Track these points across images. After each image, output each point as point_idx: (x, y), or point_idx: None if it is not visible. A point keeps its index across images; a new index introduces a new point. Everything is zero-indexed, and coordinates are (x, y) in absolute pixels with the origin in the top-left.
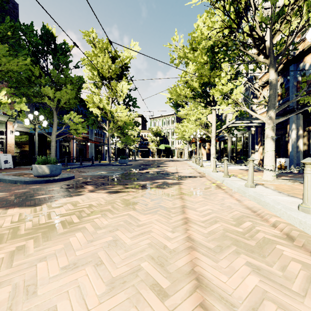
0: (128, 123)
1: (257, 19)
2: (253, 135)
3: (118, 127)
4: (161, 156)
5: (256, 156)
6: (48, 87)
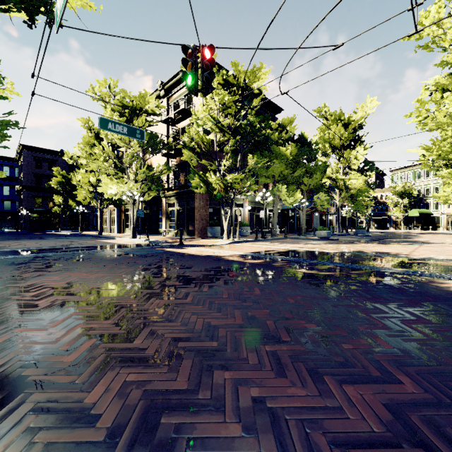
0: (363, 190)
1: None
2: None
3: (350, 195)
4: (411, 227)
5: None
6: (305, 178)
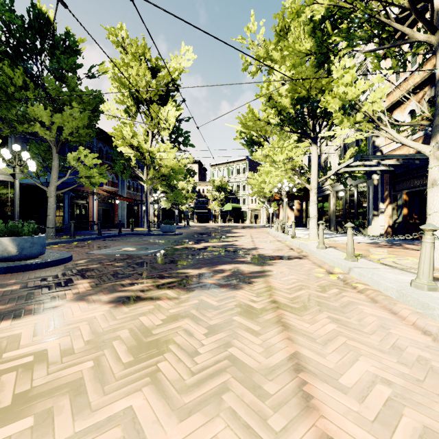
0: (177, 170)
1: None
2: (377, 187)
3: (161, 176)
4: (226, 220)
5: (382, 221)
6: (39, 106)
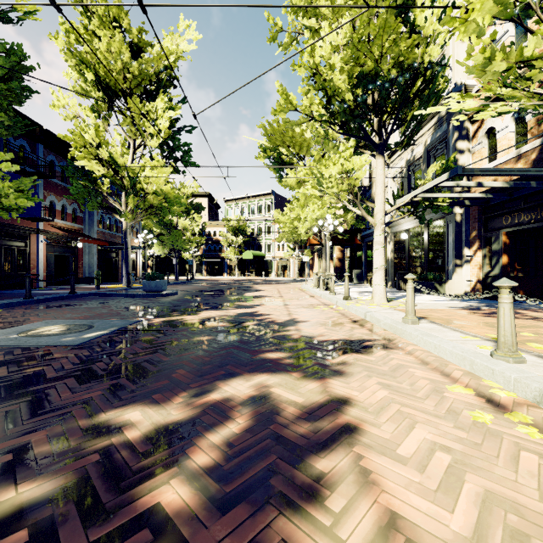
0: (173, 200)
1: None
2: (460, 226)
3: (149, 207)
4: (246, 272)
5: (467, 274)
6: None
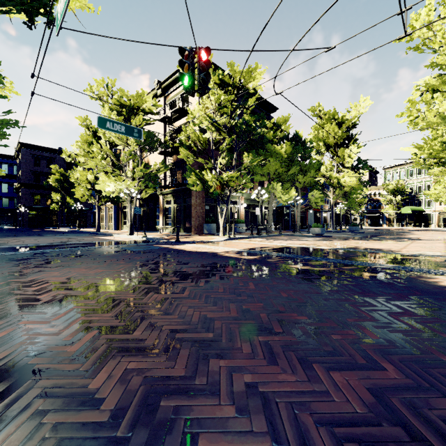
0: (356, 188)
1: None
2: None
3: (344, 193)
4: (404, 224)
5: None
6: (300, 176)
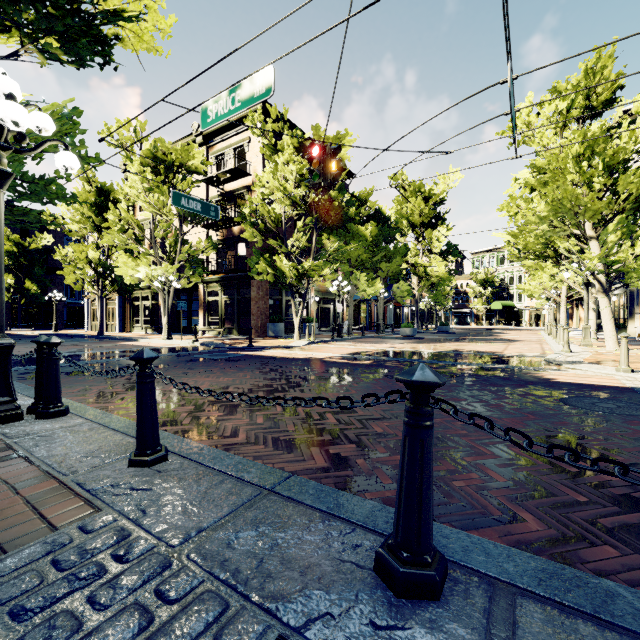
0: (445, 279)
1: (637, 146)
2: (633, 296)
3: (431, 284)
4: (494, 322)
5: (637, 323)
6: (383, 263)
